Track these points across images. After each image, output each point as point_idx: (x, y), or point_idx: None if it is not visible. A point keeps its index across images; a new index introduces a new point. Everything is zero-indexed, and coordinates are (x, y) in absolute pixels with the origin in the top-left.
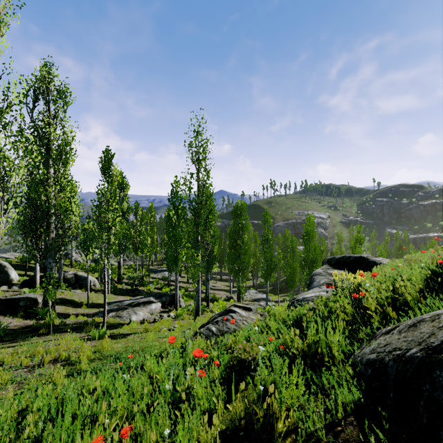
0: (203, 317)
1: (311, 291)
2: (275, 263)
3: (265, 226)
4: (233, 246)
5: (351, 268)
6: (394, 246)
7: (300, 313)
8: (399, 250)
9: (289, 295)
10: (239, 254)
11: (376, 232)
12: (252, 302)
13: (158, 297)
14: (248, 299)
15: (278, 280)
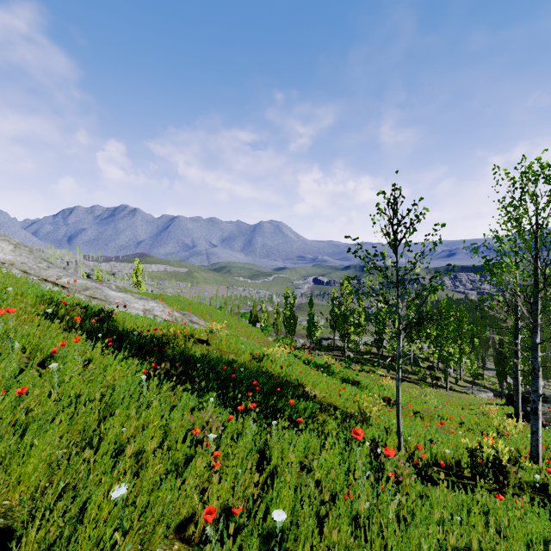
0: None
1: None
2: None
3: None
4: None
5: None
6: None
7: None
8: None
9: None
10: None
11: None
12: None
13: (491, 390)
14: None
15: None
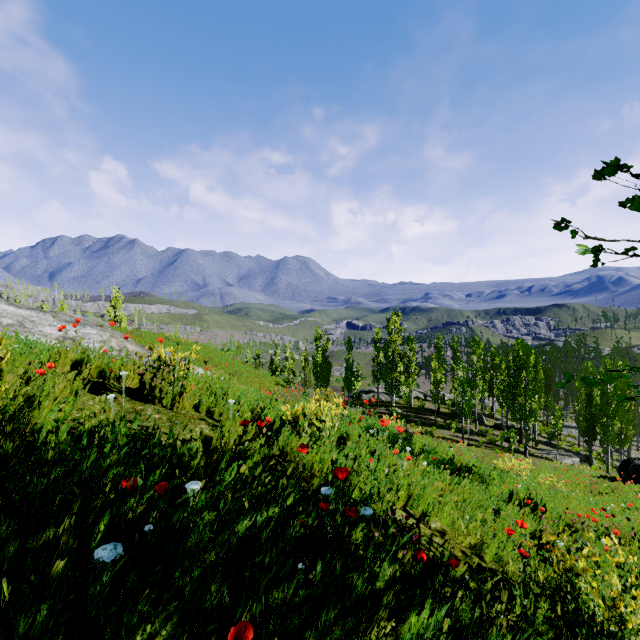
0: None
1: None
2: None
3: None
4: None
5: None
6: None
7: None
8: None
9: None
10: None
11: None
12: None
13: (574, 454)
14: None
15: None
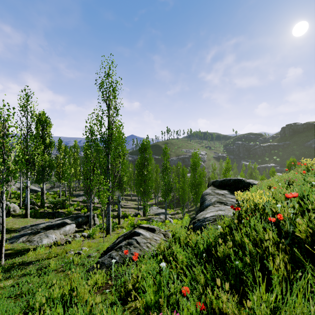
0: (113, 234)
1: (209, 210)
2: (170, 186)
3: (164, 158)
4: (140, 174)
5: (231, 188)
6: (247, 173)
7: (210, 240)
8: (250, 175)
9: (181, 209)
10: (145, 180)
11: (236, 164)
12: (155, 216)
13: (74, 218)
14: (151, 214)
15: (174, 199)
